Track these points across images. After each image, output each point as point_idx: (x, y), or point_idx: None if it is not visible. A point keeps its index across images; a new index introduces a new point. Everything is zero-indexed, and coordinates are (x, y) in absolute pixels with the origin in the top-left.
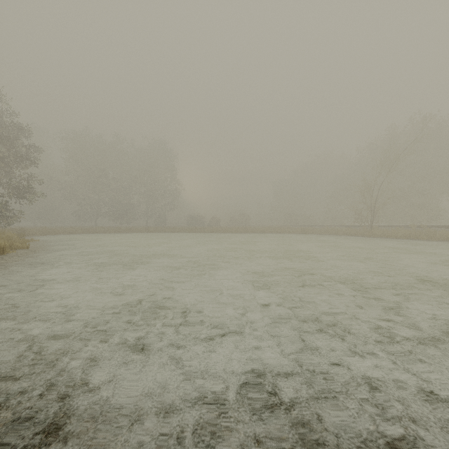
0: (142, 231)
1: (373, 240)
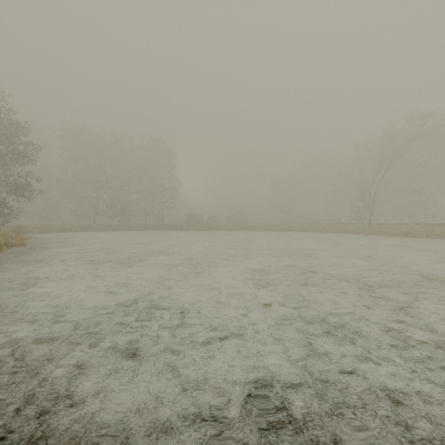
0: (141, 229)
1: (372, 237)
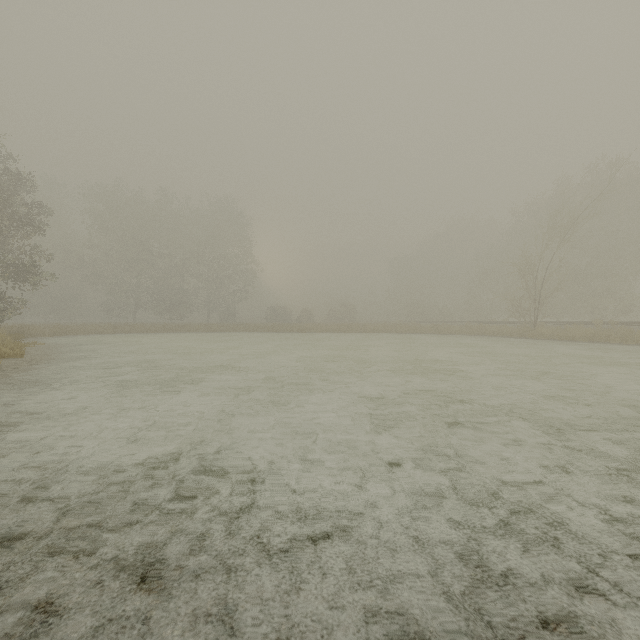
0: (201, 330)
1: (540, 343)
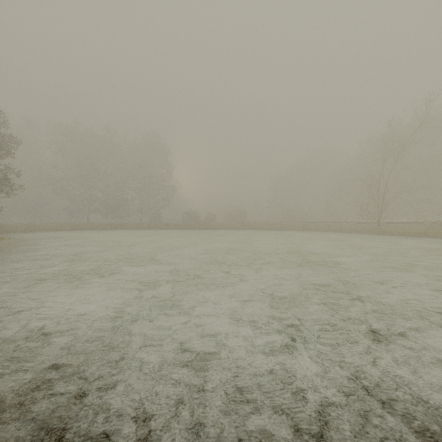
0: (134, 228)
1: (386, 238)
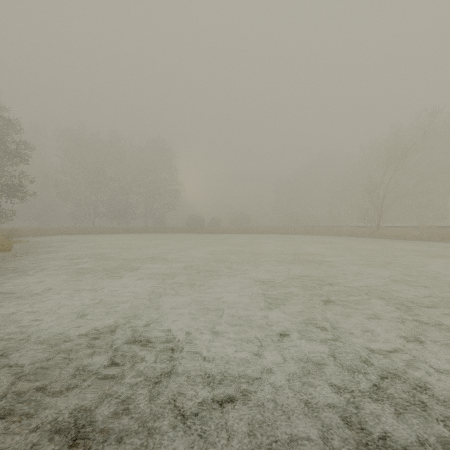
0: (140, 232)
1: (382, 241)
